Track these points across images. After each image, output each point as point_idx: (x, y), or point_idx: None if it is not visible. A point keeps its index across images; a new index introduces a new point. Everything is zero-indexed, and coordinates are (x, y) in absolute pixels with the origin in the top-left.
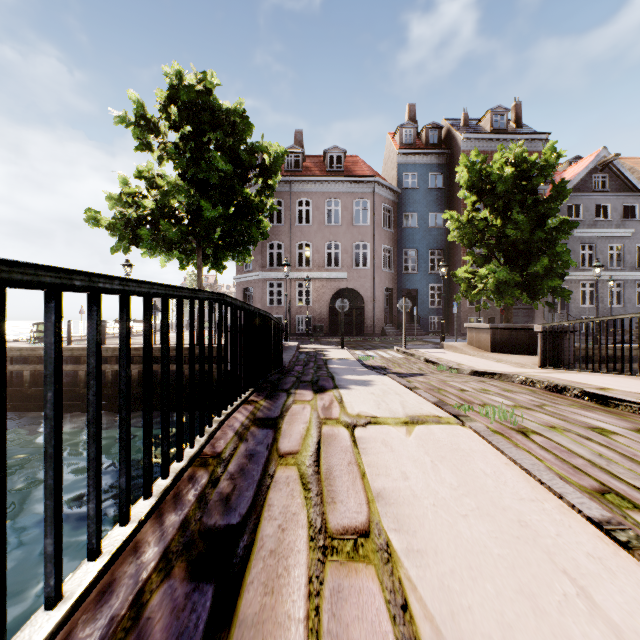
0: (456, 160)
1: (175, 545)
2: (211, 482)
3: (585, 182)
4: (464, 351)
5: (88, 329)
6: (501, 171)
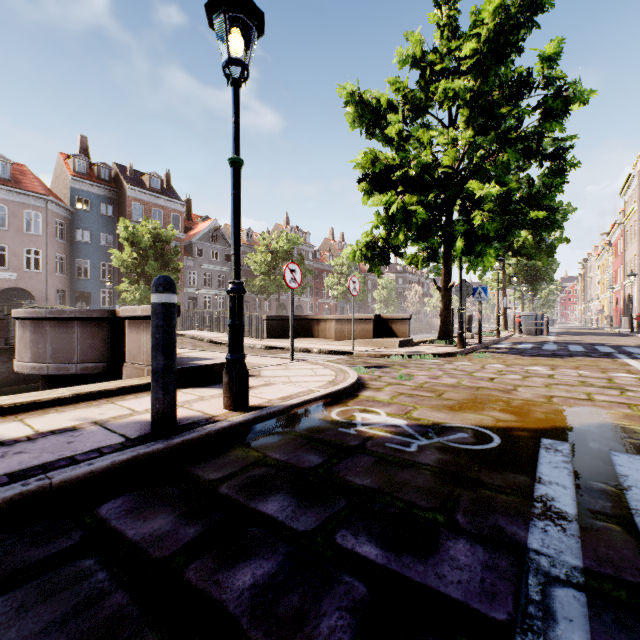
0: (124, 200)
1: None
2: None
3: (207, 236)
4: None
5: None
6: (144, 236)
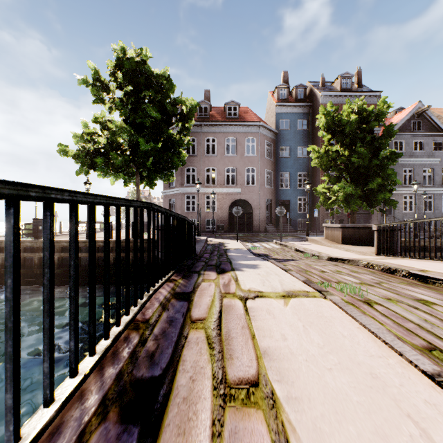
0: (316, 110)
1: (111, 393)
2: (141, 342)
3: (406, 125)
4: (322, 243)
5: (43, 229)
6: (348, 117)
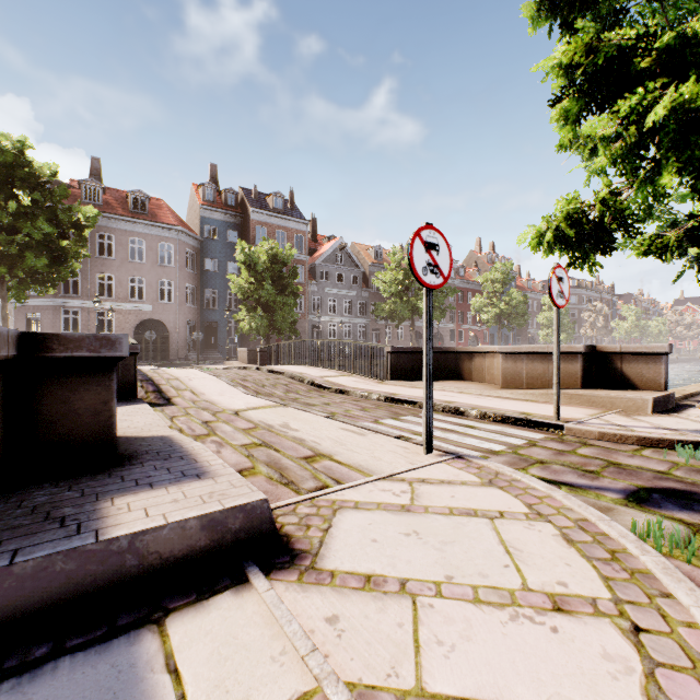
0: (248, 225)
1: None
2: None
3: (332, 257)
4: (235, 365)
5: None
6: (259, 258)
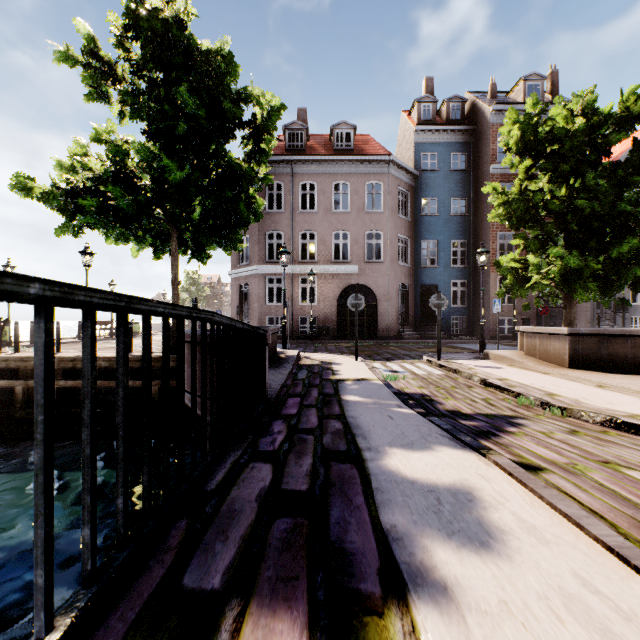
0: (483, 136)
1: None
2: None
3: None
4: (526, 365)
5: None
6: (569, 122)
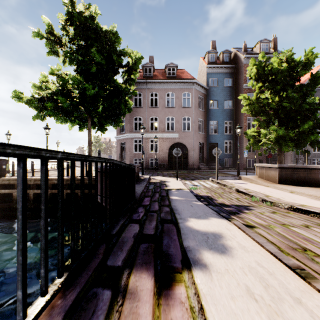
0: (240, 70)
1: None
2: None
3: None
4: (258, 182)
5: None
6: (280, 66)
